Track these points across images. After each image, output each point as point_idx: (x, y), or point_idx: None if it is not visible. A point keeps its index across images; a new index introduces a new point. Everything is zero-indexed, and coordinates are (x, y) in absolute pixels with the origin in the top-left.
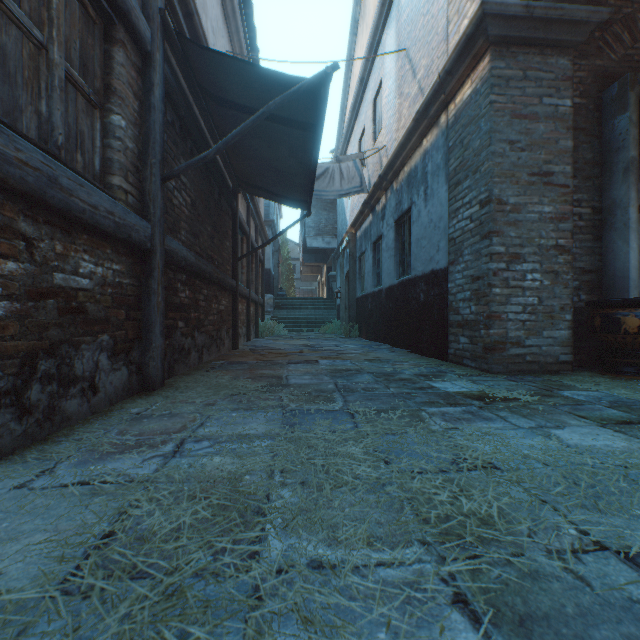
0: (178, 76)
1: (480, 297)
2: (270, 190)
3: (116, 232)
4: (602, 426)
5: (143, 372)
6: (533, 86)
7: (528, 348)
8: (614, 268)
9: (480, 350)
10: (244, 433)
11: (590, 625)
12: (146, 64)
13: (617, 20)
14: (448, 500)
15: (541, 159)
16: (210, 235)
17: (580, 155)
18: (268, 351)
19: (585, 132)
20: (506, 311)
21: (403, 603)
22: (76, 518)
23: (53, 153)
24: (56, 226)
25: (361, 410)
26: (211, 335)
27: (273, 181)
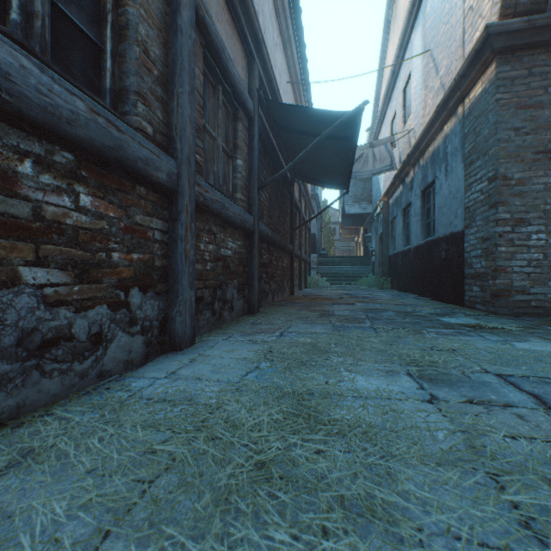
0: (262, 119)
1: (488, 254)
2: (318, 178)
3: (241, 225)
4: None
5: (249, 302)
6: (538, 80)
7: (533, 295)
8: None
9: (488, 296)
10: (312, 332)
11: (459, 382)
12: (250, 124)
13: None
14: (418, 357)
15: (546, 139)
16: (278, 215)
17: None
18: (316, 297)
19: None
20: (511, 265)
21: (385, 372)
22: (254, 348)
23: (221, 191)
24: (221, 226)
25: (381, 327)
26: (278, 284)
27: (320, 172)
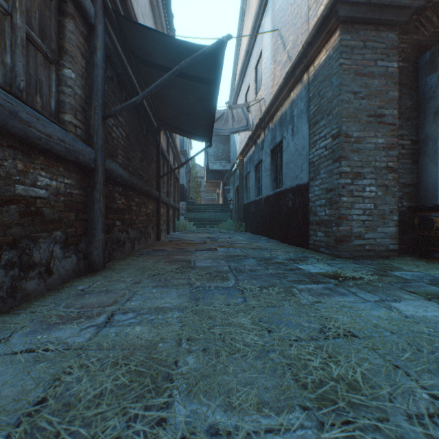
0: (116, 44)
1: (332, 203)
2: (183, 128)
3: (67, 155)
4: (428, 300)
5: (89, 258)
6: (370, 53)
7: (367, 240)
8: (427, 183)
9: (332, 241)
10: (160, 306)
11: None
12: (91, 33)
13: (429, 7)
14: (320, 365)
15: (376, 105)
16: (140, 159)
17: (402, 103)
18: (181, 241)
19: (406, 86)
20: (351, 213)
21: None
22: (18, 384)
23: (15, 94)
24: (18, 149)
25: (248, 287)
26: (141, 230)
27: (185, 121)
